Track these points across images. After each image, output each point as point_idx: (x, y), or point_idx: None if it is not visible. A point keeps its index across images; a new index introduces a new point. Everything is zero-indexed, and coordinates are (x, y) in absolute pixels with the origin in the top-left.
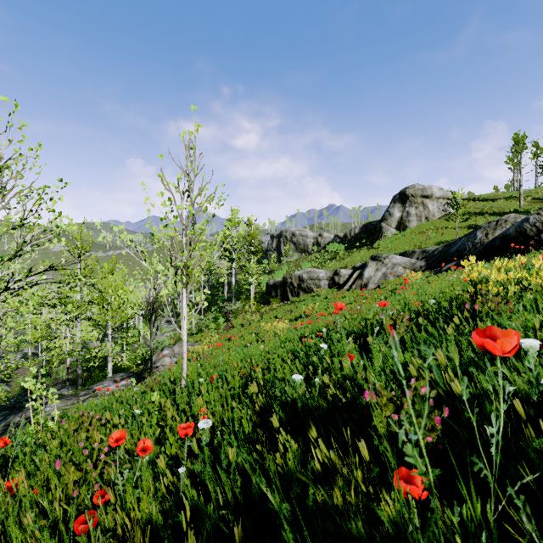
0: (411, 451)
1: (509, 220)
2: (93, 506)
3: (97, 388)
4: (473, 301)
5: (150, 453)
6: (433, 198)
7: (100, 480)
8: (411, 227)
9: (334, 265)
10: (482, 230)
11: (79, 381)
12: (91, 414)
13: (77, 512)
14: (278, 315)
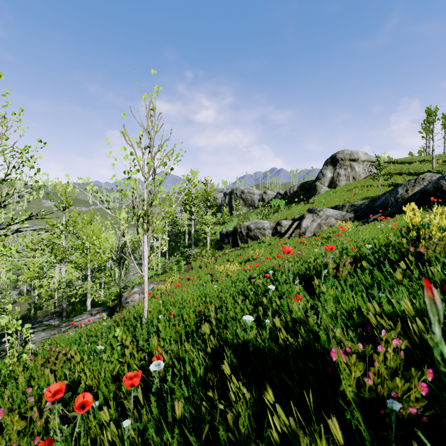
0: None
1: (426, 178)
2: None
3: (76, 320)
4: (415, 245)
5: (100, 398)
6: (359, 161)
7: (46, 428)
8: (340, 186)
9: (276, 217)
10: (402, 187)
11: (64, 313)
12: (57, 349)
13: None
14: (230, 258)
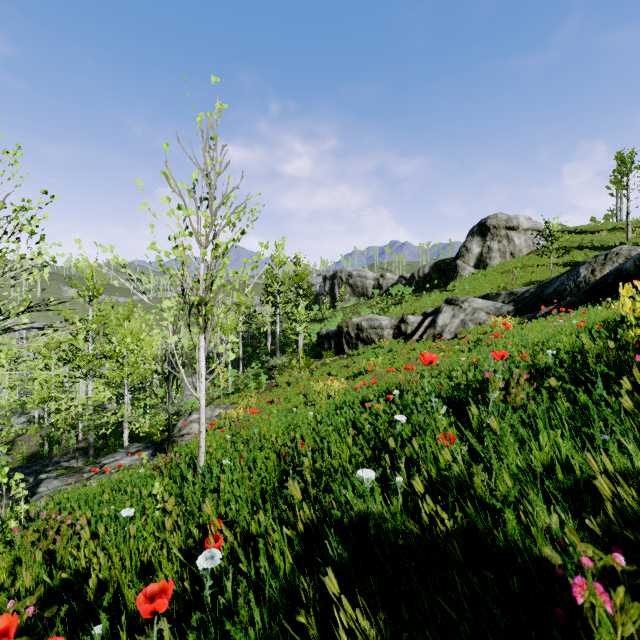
0: None
1: (622, 252)
2: None
3: (106, 462)
4: (639, 351)
5: (104, 623)
6: (519, 229)
7: None
8: (492, 265)
9: (399, 311)
10: (587, 266)
11: (90, 451)
12: (58, 517)
13: None
14: (332, 371)
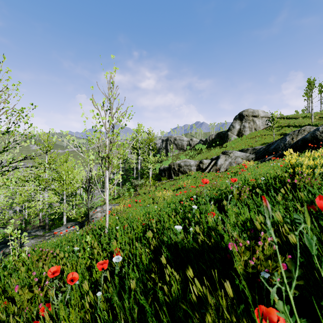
0: (281, 305)
1: (306, 129)
2: (39, 317)
3: (56, 231)
4: (292, 178)
5: (80, 279)
6: (259, 117)
7: (45, 298)
8: (245, 135)
9: (200, 157)
10: (289, 136)
11: (46, 227)
12: (47, 250)
13: (28, 321)
14: (166, 187)
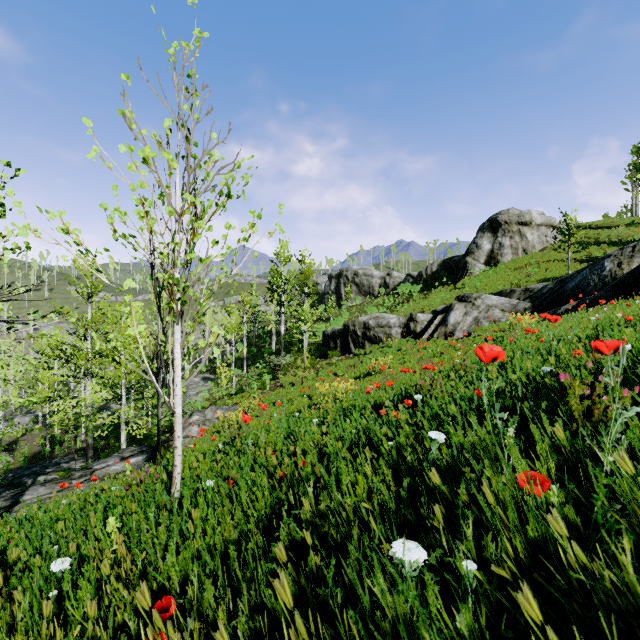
0: None
1: None
2: None
3: (97, 467)
4: None
5: None
6: (532, 225)
7: None
8: (504, 262)
9: (407, 309)
10: (612, 259)
11: (89, 453)
12: None
13: None
14: (338, 371)
